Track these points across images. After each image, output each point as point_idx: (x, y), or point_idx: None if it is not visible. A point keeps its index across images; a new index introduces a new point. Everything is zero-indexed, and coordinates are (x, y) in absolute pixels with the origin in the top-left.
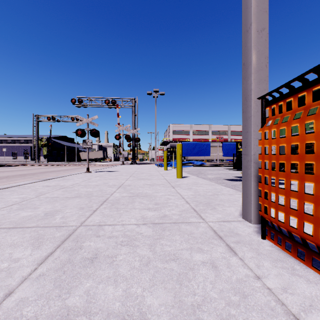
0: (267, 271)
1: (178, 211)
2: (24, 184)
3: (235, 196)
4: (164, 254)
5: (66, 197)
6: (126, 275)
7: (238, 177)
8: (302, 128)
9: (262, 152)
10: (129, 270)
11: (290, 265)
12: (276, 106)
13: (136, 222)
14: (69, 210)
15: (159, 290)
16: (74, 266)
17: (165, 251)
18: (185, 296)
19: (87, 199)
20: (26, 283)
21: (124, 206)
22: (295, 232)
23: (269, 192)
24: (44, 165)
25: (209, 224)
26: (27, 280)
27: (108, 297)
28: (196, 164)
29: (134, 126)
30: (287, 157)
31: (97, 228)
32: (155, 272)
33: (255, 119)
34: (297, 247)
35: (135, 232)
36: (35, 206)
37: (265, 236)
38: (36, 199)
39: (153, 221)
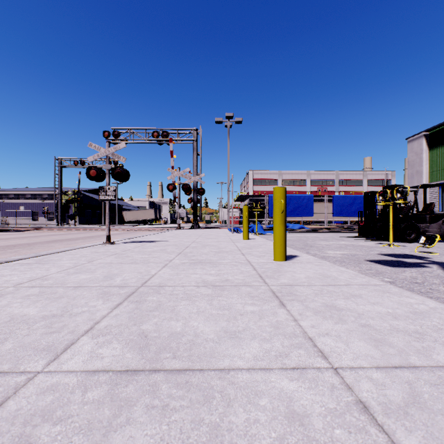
0: None
1: None
2: None
3: None
4: None
5: None
6: None
7: (392, 256)
8: None
9: None
10: None
11: None
12: None
13: None
14: None
15: None
16: None
17: None
18: None
19: None
20: None
21: None
22: None
23: None
24: (65, 230)
25: None
26: None
27: None
28: (292, 229)
29: (196, 170)
30: None
31: None
32: None
33: None
34: None
35: None
36: None
37: None
38: None
39: None
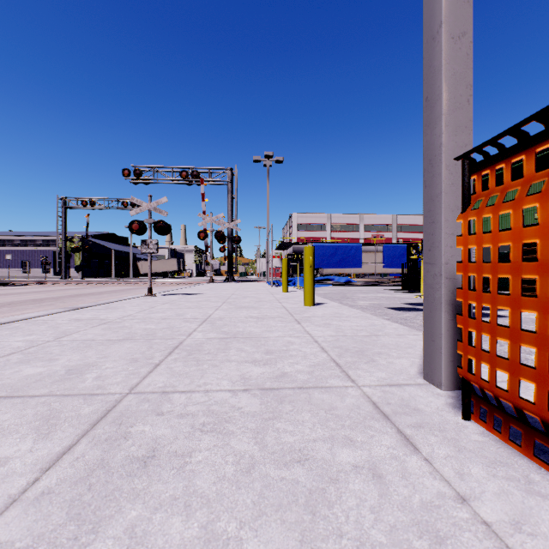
0: (478, 485)
1: (307, 365)
2: (37, 317)
3: (408, 339)
4: (282, 450)
5: (109, 340)
6: (208, 494)
7: (412, 305)
8: (546, 212)
9: (464, 258)
10: (214, 483)
11: (522, 472)
12: (491, 172)
13: (230, 386)
14: (112, 363)
15: (271, 527)
16: (111, 474)
17: (284, 444)
18: (322, 540)
19: (145, 344)
20: (15, 510)
21: (211, 356)
22: (531, 409)
23: (477, 332)
24: (76, 284)
25: (364, 390)
26: (17, 504)
27: (170, 541)
28: (338, 282)
29: (230, 216)
30: (514, 267)
31: (159, 398)
32: (264, 488)
33: (448, 199)
34: (534, 437)
35: (228, 405)
36: (51, 356)
37: (469, 414)
38: (54, 344)
39: (262, 385)
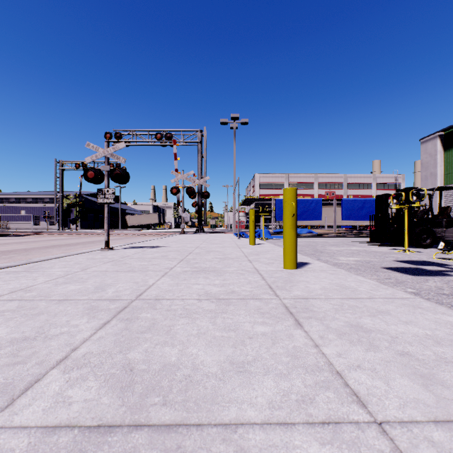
0: None
1: None
2: None
3: None
4: None
5: None
6: None
7: (410, 263)
8: None
9: None
10: None
11: None
12: None
13: None
14: None
15: None
16: None
17: None
18: None
19: None
20: None
21: None
22: None
23: None
24: (66, 235)
25: None
26: None
27: None
28: (300, 234)
29: (200, 173)
30: None
31: None
32: None
33: None
34: None
35: None
36: None
37: None
38: None
39: None
